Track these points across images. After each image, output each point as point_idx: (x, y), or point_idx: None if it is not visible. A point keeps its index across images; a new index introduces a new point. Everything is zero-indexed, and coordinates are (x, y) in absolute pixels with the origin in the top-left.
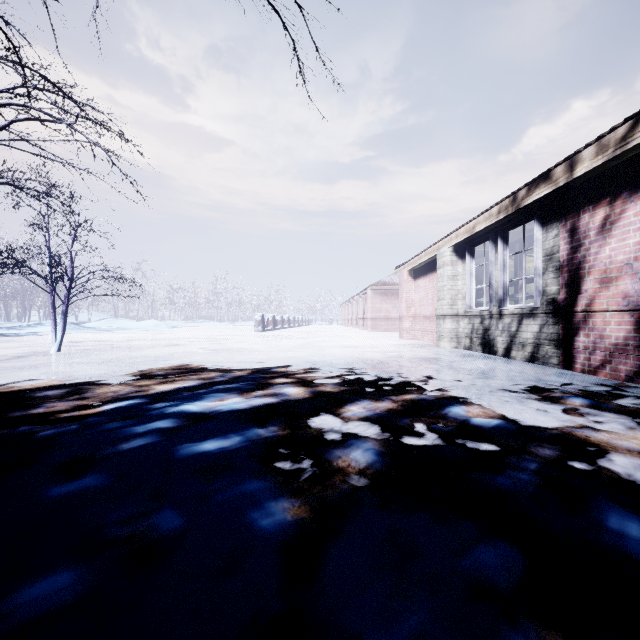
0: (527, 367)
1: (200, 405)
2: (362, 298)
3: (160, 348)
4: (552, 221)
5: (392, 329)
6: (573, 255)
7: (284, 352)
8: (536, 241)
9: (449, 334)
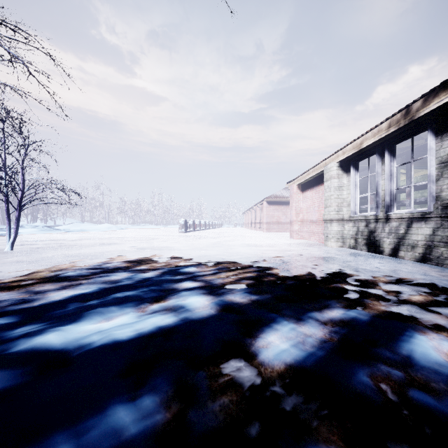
0: (423, 268)
1: (73, 333)
2: (259, 207)
3: (99, 246)
4: None
5: (282, 230)
6: None
7: (198, 250)
8: (430, 150)
9: (336, 235)
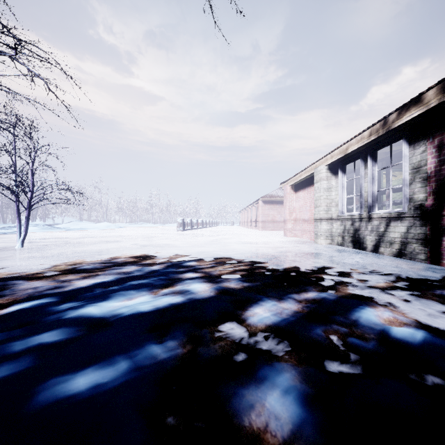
0: (397, 262)
1: (105, 307)
2: (255, 206)
3: (102, 244)
4: (419, 139)
5: (277, 229)
6: (441, 167)
7: (197, 247)
8: (404, 157)
9: (325, 233)
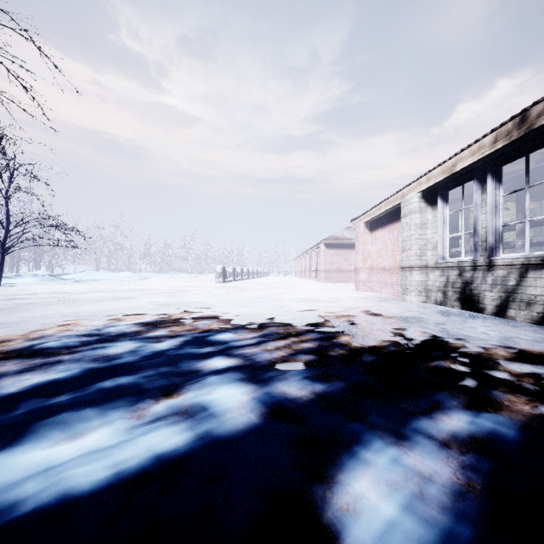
0: None
1: None
2: (315, 252)
3: (109, 301)
4: None
5: (343, 280)
6: None
7: (238, 307)
8: None
9: (417, 287)
